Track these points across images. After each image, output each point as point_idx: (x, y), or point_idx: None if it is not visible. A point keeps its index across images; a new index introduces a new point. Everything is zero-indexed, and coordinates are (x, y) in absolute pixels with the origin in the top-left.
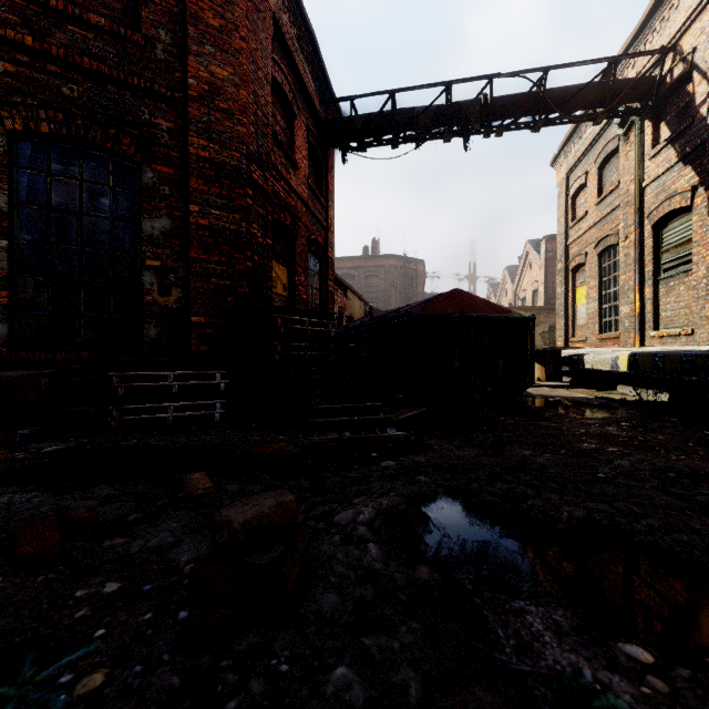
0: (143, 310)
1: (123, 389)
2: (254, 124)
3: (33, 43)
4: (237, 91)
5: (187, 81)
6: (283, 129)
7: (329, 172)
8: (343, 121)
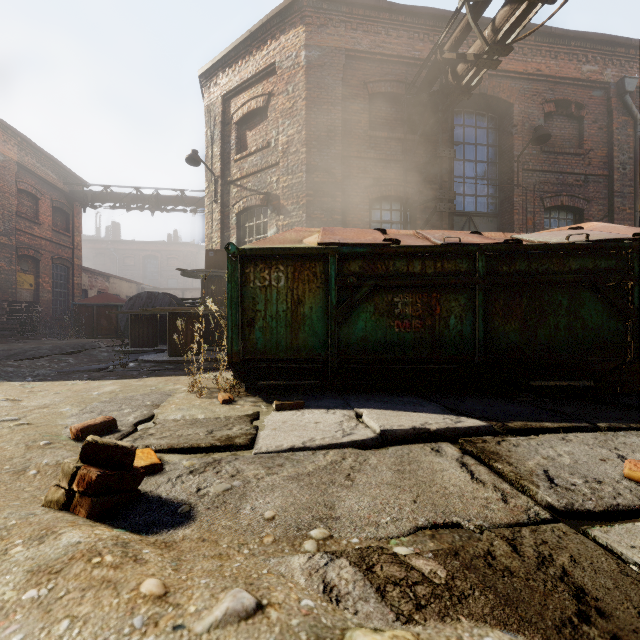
0: None
1: None
2: (2, 219)
3: None
4: None
5: None
6: (30, 206)
7: (76, 216)
8: (80, 194)
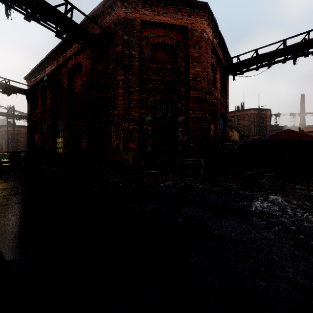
0: (178, 142)
1: (180, 163)
2: (207, 81)
3: (156, 78)
4: (202, 73)
5: (189, 75)
6: (212, 76)
7: (227, 84)
8: (234, 65)
